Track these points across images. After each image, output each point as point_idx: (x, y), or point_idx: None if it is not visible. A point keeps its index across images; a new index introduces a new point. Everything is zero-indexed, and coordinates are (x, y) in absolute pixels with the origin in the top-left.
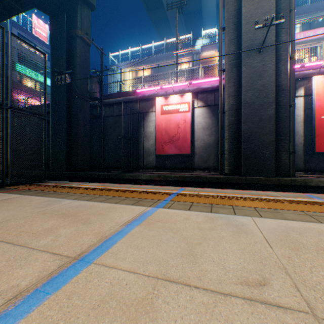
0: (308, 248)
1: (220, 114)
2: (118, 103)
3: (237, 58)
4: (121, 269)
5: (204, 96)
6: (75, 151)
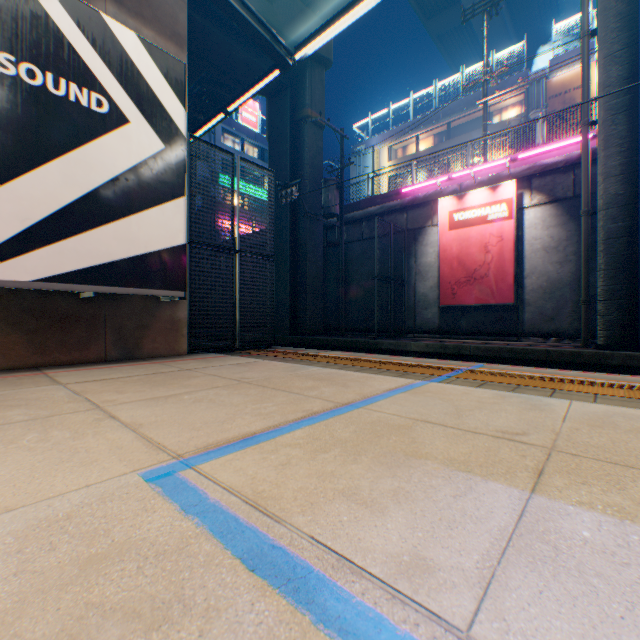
0: (617, 427)
1: (585, 218)
2: (368, 216)
3: (627, 91)
4: (385, 412)
5: (546, 182)
6: (301, 303)
